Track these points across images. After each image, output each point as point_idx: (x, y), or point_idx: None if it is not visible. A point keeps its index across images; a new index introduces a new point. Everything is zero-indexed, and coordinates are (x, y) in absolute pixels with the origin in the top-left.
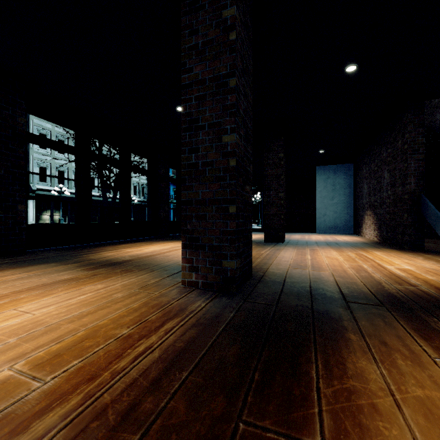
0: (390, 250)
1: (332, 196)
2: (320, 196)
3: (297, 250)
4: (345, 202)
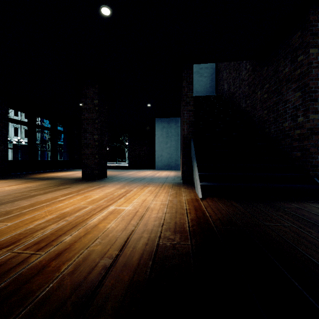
0: (167, 185)
1: (166, 141)
2: (158, 141)
3: (81, 188)
4: (175, 146)
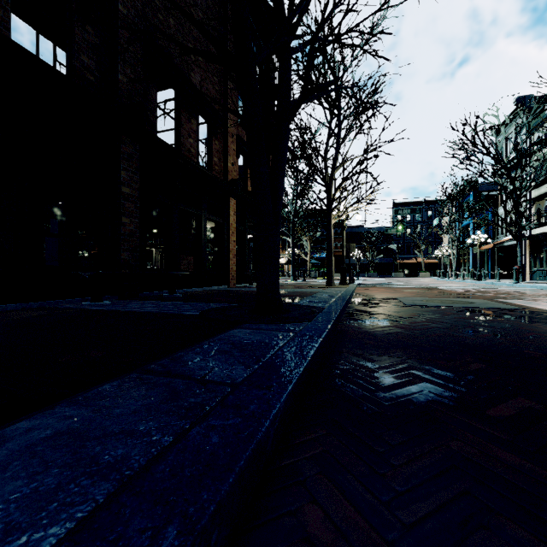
0: None
1: None
2: None
3: None
4: None
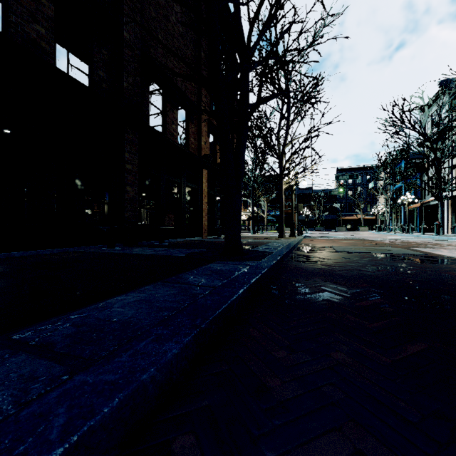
0: None
1: None
2: None
3: None
4: None
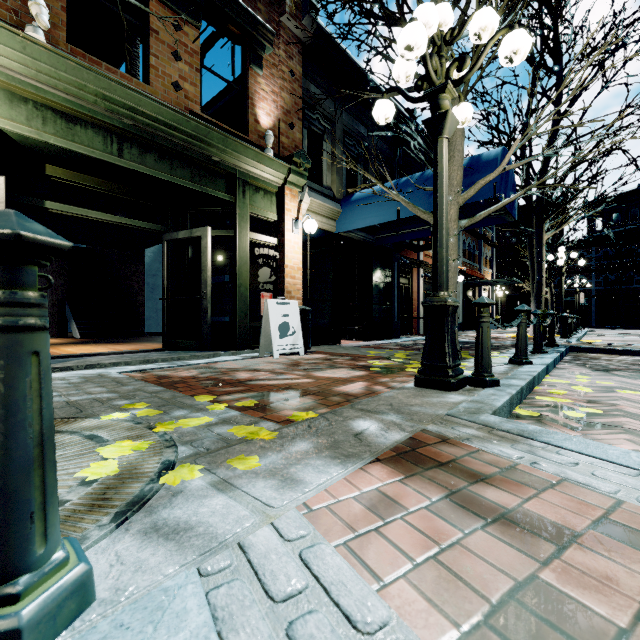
0: None
1: None
2: None
3: None
4: None
